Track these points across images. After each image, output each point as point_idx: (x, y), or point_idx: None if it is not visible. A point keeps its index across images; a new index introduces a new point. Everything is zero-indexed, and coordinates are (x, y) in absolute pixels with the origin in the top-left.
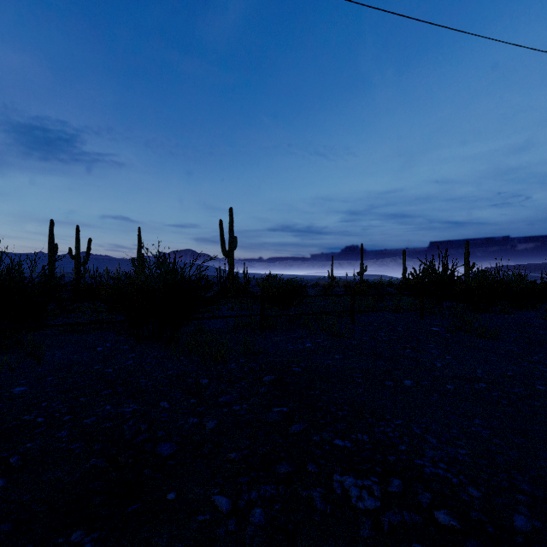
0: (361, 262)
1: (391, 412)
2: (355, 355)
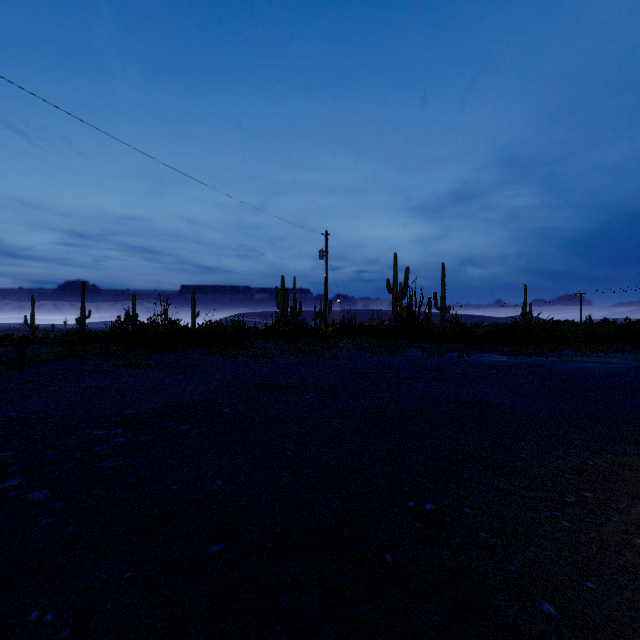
0: (82, 306)
1: (3, 408)
2: (3, 393)
